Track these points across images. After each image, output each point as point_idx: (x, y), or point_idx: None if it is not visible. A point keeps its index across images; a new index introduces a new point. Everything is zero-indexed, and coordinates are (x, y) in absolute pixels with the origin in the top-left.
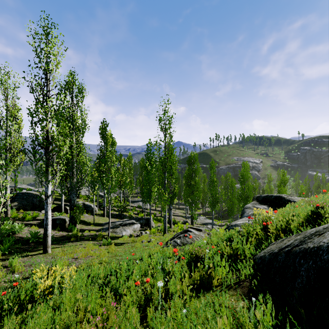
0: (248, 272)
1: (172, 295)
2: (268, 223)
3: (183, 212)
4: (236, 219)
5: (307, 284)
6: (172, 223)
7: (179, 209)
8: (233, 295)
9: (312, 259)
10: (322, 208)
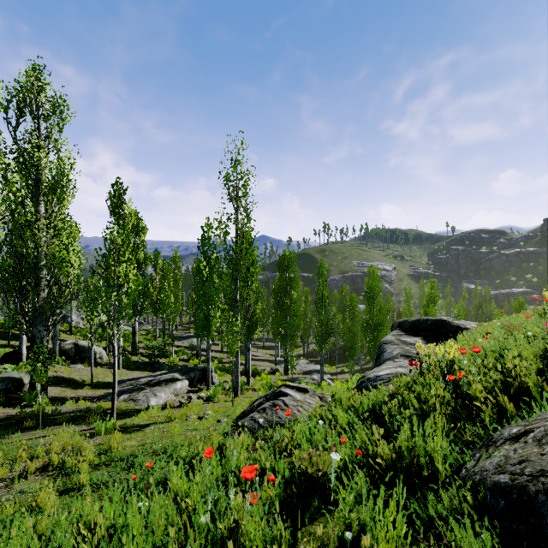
0: (478, 547)
1: None
2: (459, 375)
3: (271, 353)
4: (357, 361)
5: None
6: (252, 375)
7: (263, 349)
8: None
9: None
10: None
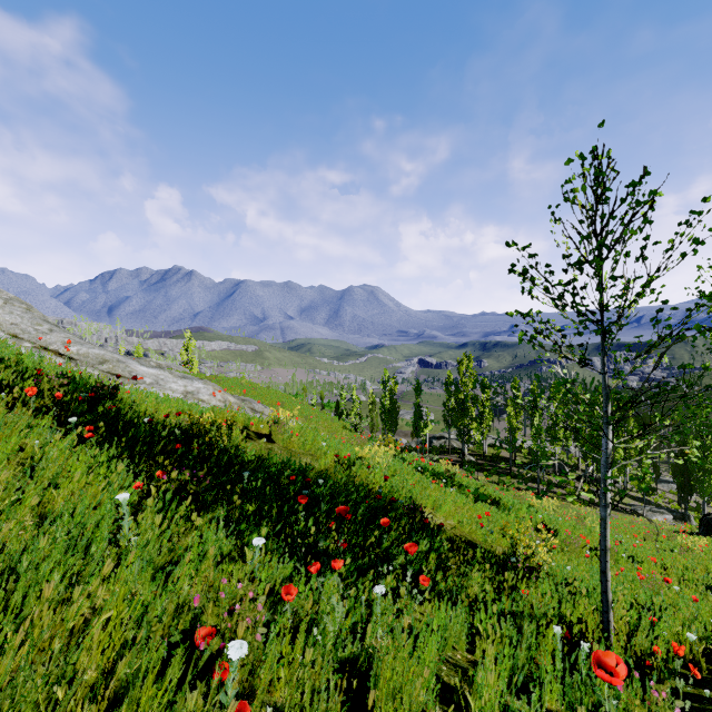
0: None
1: None
2: None
3: None
4: None
5: None
6: None
7: None
8: None
9: None
10: None
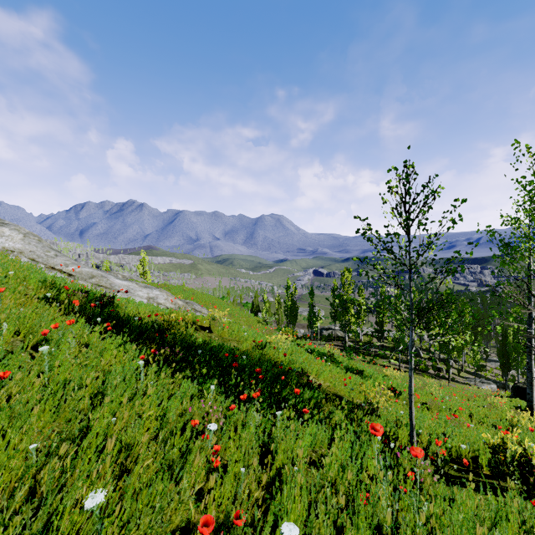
0: None
1: None
2: None
3: None
4: None
5: None
6: None
7: None
8: None
9: None
10: None
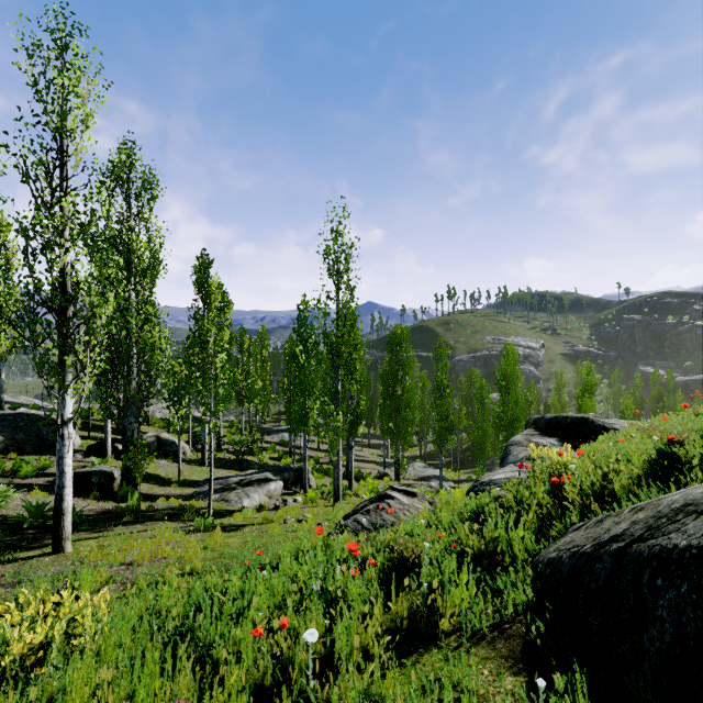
0: (521, 597)
1: (342, 660)
2: (562, 478)
3: (379, 453)
4: (490, 467)
5: (676, 644)
6: (355, 479)
7: (369, 448)
8: (488, 660)
9: (687, 578)
10: (681, 444)
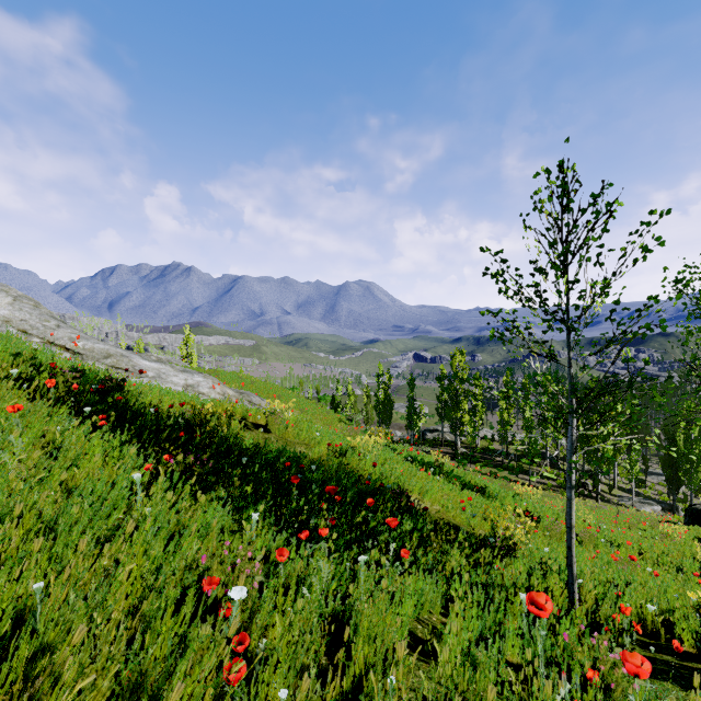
0: None
1: None
2: None
3: None
4: None
5: None
6: None
7: None
8: None
9: None
10: None
